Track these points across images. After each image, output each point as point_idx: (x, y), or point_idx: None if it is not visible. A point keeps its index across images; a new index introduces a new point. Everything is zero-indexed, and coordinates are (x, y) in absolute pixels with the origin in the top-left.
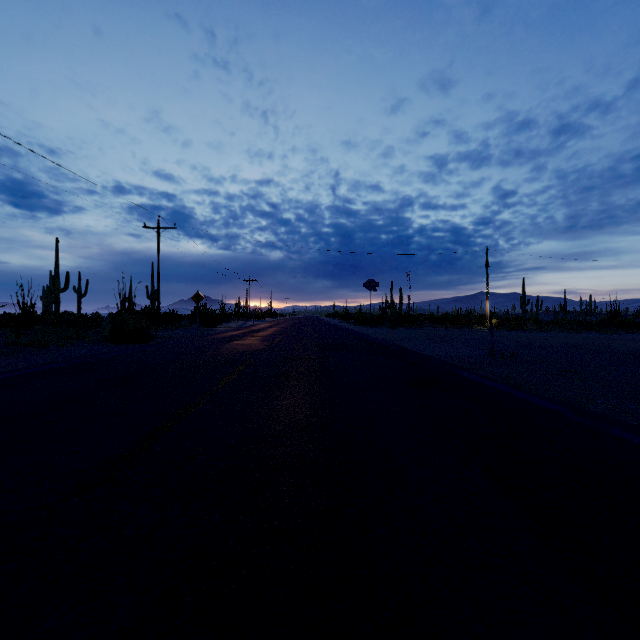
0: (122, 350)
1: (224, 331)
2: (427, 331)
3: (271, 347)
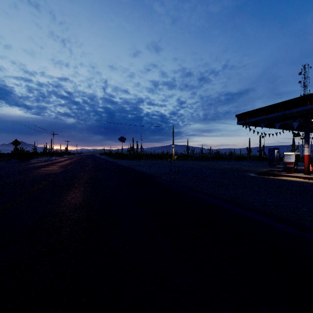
0: None
1: (35, 163)
2: (148, 161)
3: (65, 171)
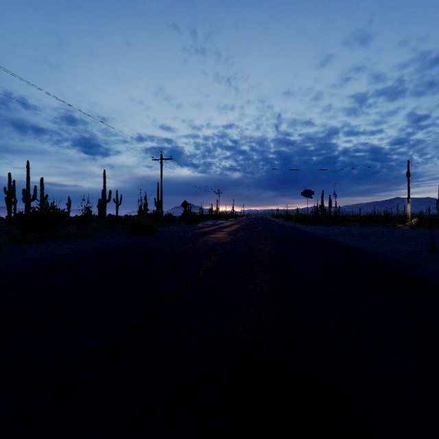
0: (136, 240)
1: (202, 227)
2: (355, 228)
3: (235, 240)
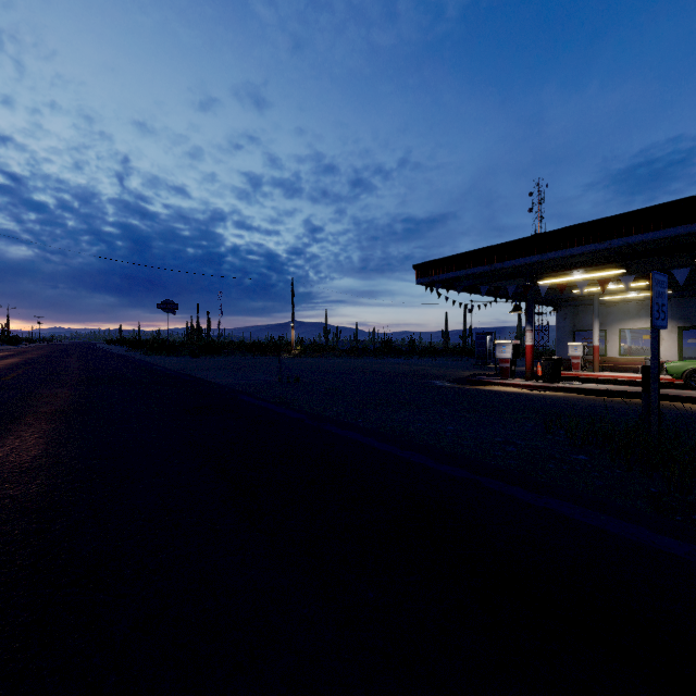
0: None
1: None
2: (233, 360)
3: None
